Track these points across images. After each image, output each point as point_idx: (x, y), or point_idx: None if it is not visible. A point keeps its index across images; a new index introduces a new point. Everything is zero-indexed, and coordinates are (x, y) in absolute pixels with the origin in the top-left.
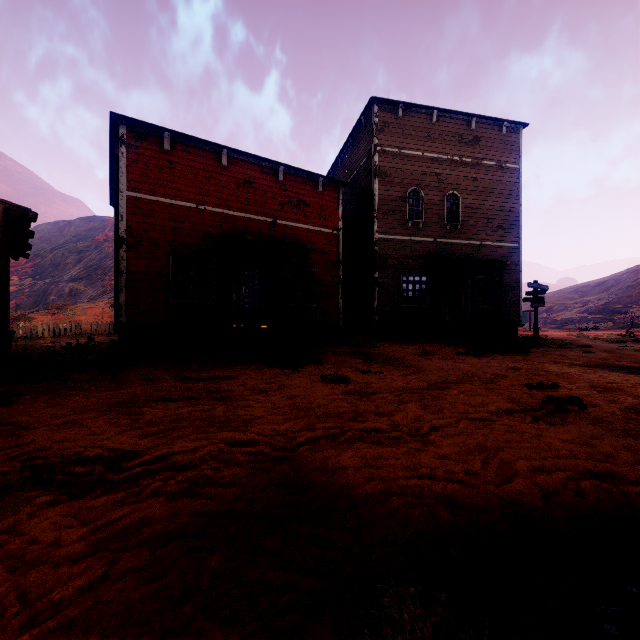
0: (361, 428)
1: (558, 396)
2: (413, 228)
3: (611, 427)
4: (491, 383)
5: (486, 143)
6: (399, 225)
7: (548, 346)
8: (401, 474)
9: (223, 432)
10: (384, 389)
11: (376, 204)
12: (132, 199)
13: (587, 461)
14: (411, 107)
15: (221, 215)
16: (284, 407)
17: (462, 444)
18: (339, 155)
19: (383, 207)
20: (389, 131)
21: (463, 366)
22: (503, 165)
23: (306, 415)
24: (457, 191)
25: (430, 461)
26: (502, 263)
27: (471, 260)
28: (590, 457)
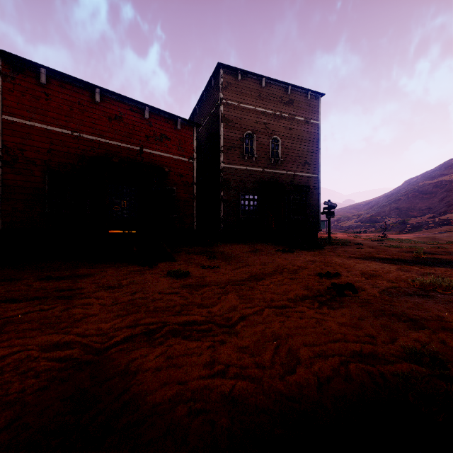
0: (181, 321)
1: (339, 283)
2: (248, 161)
3: (373, 308)
4: (295, 273)
5: (298, 104)
6: (238, 158)
7: (336, 244)
8: (197, 374)
9: (43, 335)
10: (214, 282)
11: (222, 142)
12: (8, 122)
13: (355, 344)
14: (247, 74)
15: (94, 142)
16: (121, 303)
17: (260, 333)
18: (197, 105)
19: (227, 144)
20: (231, 89)
21: (279, 260)
22: (308, 121)
23: (137, 311)
24: (278, 136)
25: (228, 355)
26: (307, 187)
27: (287, 185)
28: (358, 339)
